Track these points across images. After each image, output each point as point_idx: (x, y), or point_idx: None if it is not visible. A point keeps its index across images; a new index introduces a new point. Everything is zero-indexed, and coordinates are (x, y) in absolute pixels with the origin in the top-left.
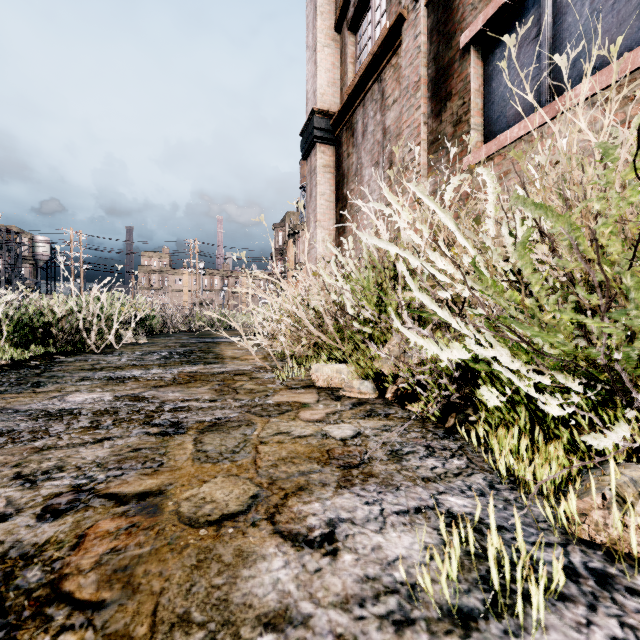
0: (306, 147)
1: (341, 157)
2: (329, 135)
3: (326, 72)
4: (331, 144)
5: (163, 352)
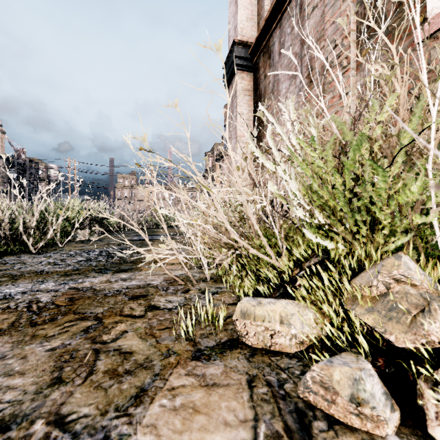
0: (228, 76)
1: (258, 80)
2: (248, 63)
3: (245, 9)
4: (249, 71)
5: (95, 252)
